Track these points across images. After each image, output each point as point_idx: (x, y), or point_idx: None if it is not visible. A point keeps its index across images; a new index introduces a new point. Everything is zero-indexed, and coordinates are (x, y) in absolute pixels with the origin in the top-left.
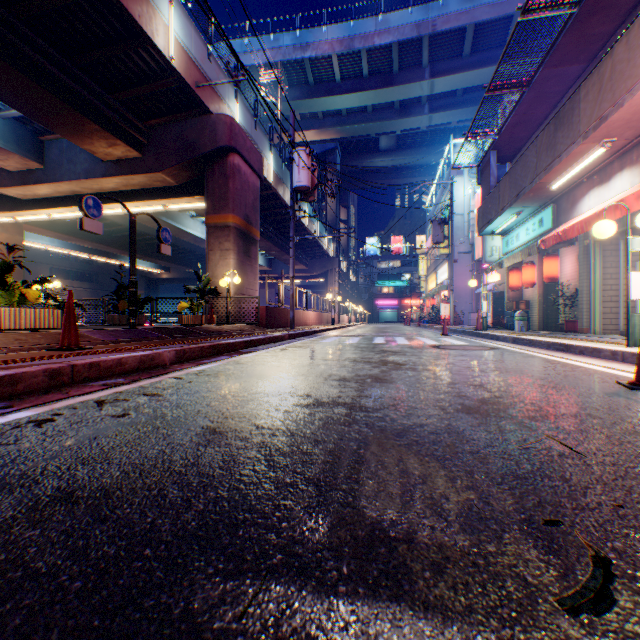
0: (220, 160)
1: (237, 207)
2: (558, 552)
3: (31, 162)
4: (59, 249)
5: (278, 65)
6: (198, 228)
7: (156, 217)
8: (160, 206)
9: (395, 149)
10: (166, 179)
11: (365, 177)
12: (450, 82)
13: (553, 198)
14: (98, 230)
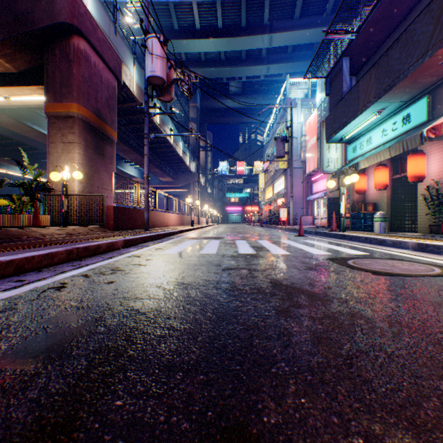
0: (62, 41)
1: (83, 97)
2: None
3: None
4: None
5: None
6: None
7: (19, 121)
8: (0, 96)
9: (241, 94)
10: None
11: (219, 114)
12: (284, 38)
13: (430, 87)
14: None
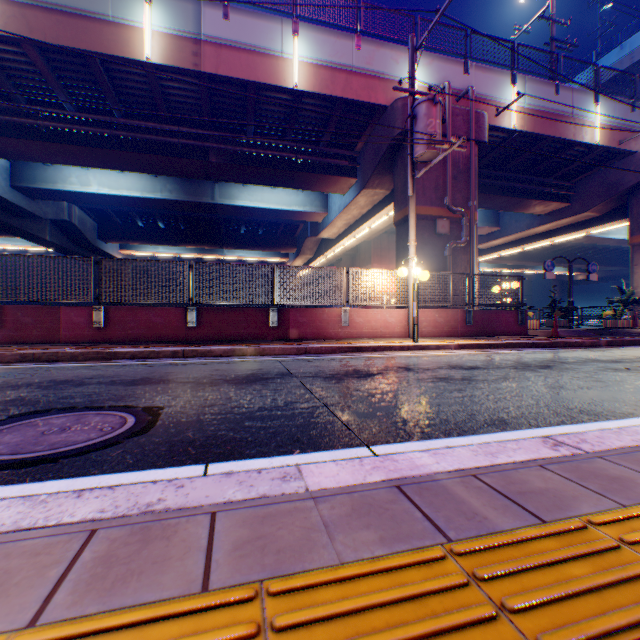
0: None
1: None
2: None
3: (492, 228)
4: (489, 269)
5: None
6: (620, 231)
7: None
8: (581, 234)
9: None
10: (587, 215)
11: None
12: None
13: None
14: (550, 277)
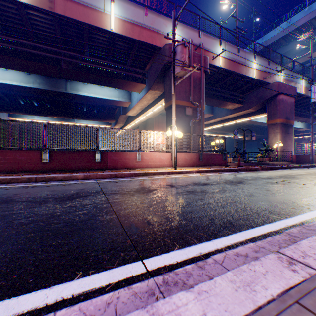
0: (272, 99)
1: (280, 115)
2: (295, 179)
3: (210, 115)
4: (208, 134)
5: (310, 21)
6: (262, 119)
7: None
8: (247, 119)
9: None
10: (250, 110)
11: None
12: None
13: None
14: (236, 138)
